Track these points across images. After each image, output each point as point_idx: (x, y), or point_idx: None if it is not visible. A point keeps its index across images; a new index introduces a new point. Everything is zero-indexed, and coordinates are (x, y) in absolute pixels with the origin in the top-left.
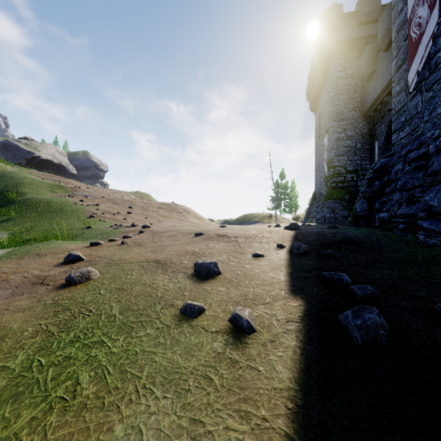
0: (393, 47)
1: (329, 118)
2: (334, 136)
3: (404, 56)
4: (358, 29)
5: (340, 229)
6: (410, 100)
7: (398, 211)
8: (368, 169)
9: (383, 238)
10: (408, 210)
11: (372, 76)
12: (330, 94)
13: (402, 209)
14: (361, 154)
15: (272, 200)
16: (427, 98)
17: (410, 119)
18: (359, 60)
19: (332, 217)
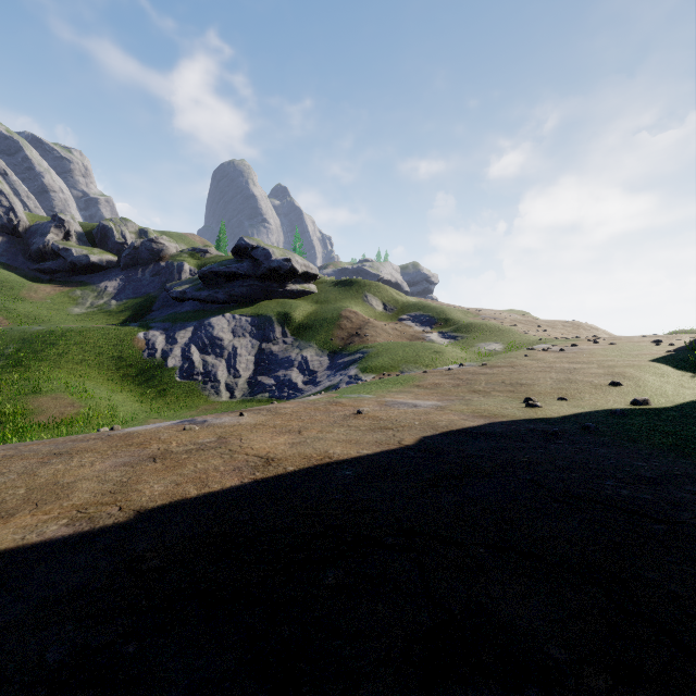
0: None
1: None
2: None
3: None
4: None
5: None
6: None
7: None
8: None
9: None
10: None
11: None
12: None
13: None
14: None
15: None
16: None
17: None
18: None
19: None
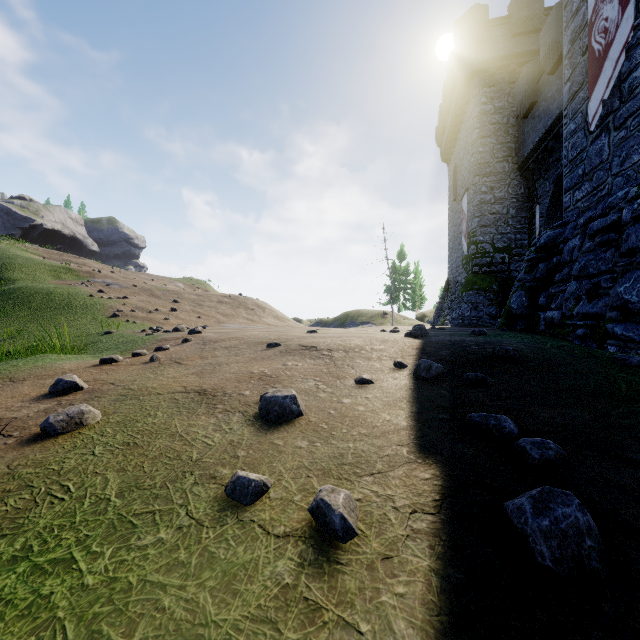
0: (564, 66)
1: (470, 171)
2: (477, 197)
3: (582, 77)
4: (511, 42)
5: (489, 336)
6: (591, 144)
7: (575, 308)
8: (526, 247)
9: (558, 352)
10: (591, 307)
11: (531, 111)
12: (471, 136)
13: (580, 306)
14: (515, 225)
15: (387, 291)
16: (617, 139)
17: (591, 172)
18: (512, 87)
19: (474, 316)
